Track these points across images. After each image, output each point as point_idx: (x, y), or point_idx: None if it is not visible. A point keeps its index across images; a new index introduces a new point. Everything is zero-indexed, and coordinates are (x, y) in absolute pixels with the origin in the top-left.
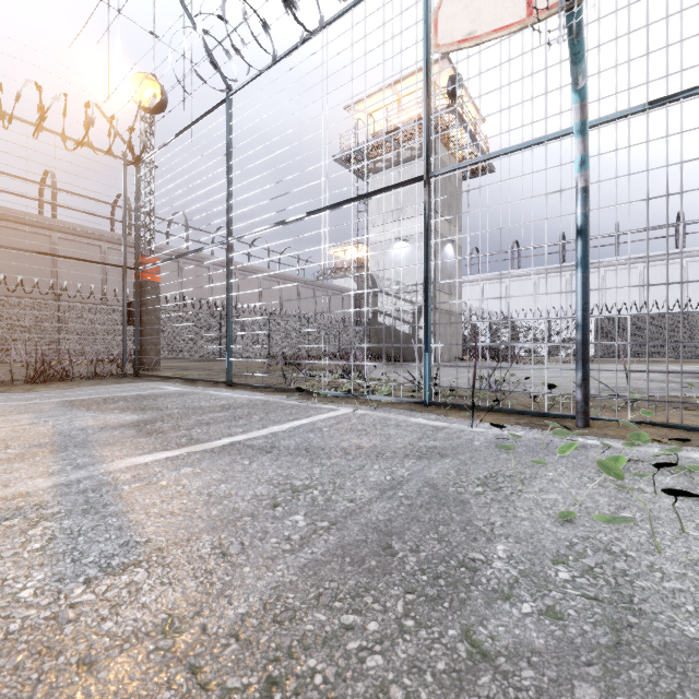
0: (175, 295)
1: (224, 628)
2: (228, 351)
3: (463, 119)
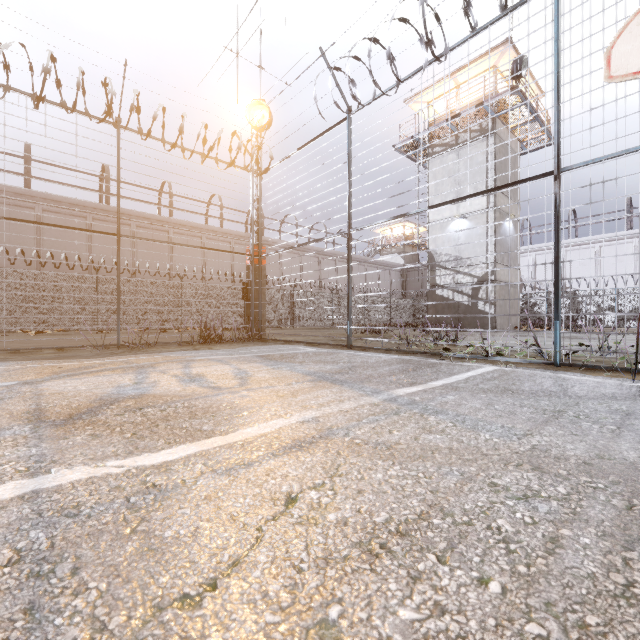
0: None
1: (636, 460)
2: (349, 320)
3: (526, 97)
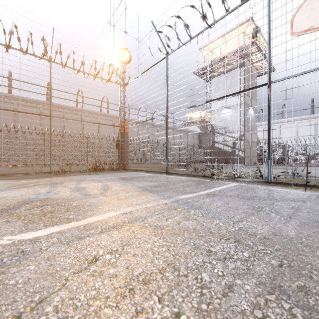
0: None
1: (294, 236)
2: (167, 159)
3: (260, 47)
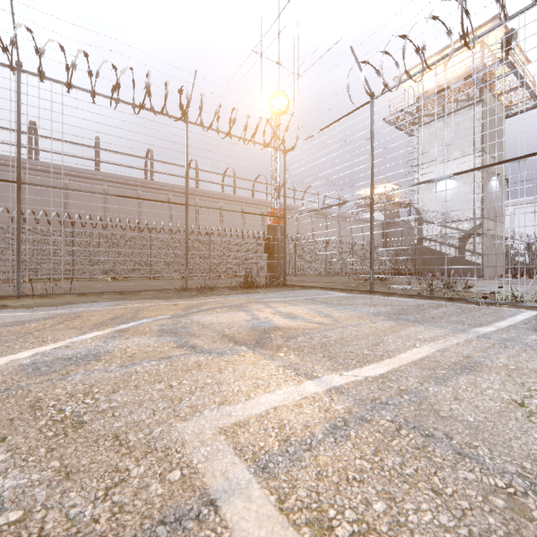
0: (260, 232)
1: None
2: (372, 270)
3: (515, 67)
